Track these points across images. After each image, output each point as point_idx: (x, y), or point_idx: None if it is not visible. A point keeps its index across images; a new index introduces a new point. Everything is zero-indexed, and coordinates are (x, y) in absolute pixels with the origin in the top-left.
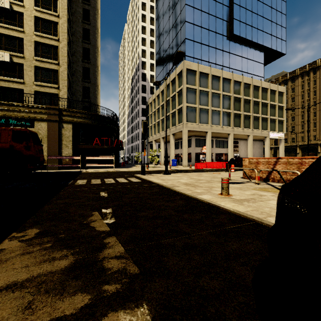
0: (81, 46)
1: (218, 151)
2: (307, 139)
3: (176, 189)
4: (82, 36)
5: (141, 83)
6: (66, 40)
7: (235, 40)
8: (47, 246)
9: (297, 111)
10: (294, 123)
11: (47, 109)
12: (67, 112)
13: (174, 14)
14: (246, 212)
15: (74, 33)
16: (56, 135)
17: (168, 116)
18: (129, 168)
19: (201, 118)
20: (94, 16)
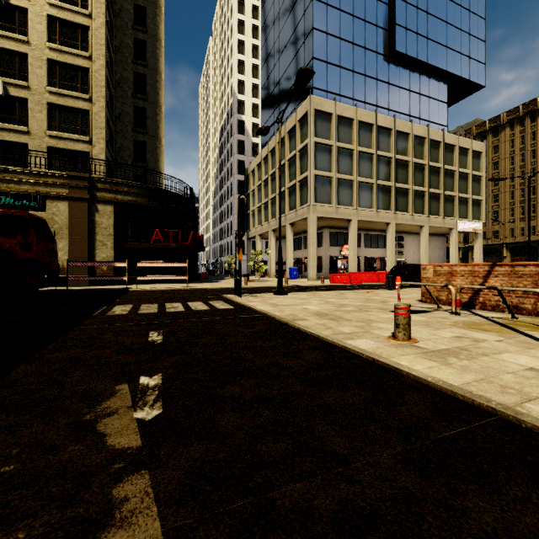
0: (130, 70)
1: (370, 253)
2: (520, 232)
3: (301, 326)
4: (132, 52)
5: (237, 137)
6: (104, 58)
7: (398, 62)
8: None
9: (503, 185)
10: (498, 205)
11: (69, 179)
12: (105, 184)
13: (294, 16)
14: (467, 388)
15: (119, 48)
16: (85, 224)
17: (283, 192)
18: (214, 283)
19: (340, 195)
20: (154, 18)
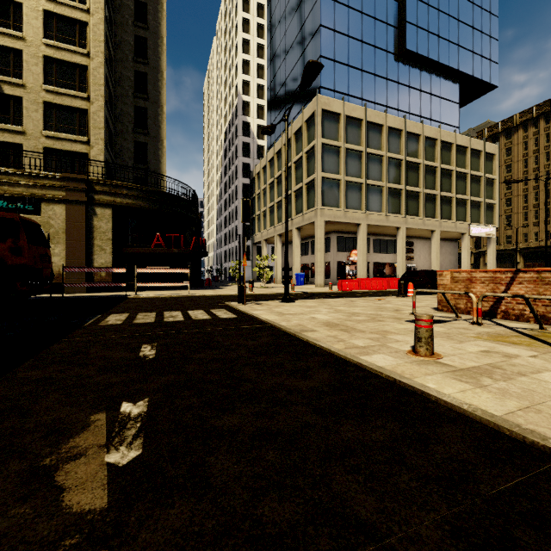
0: (131, 68)
1: (379, 258)
2: (533, 237)
3: (310, 339)
4: (133, 50)
5: (242, 140)
6: (102, 55)
7: (409, 61)
8: None
9: (516, 189)
10: (511, 209)
11: (66, 180)
12: (104, 186)
13: (300, 14)
14: (513, 420)
15: (119, 45)
16: (82, 228)
17: (290, 196)
18: (217, 290)
19: (348, 199)
20: (155, 14)
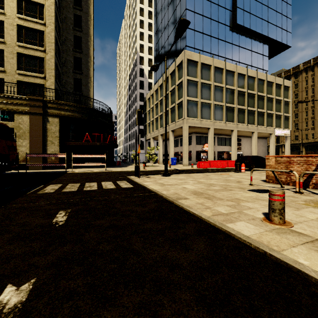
0: (71, 34)
1: (220, 149)
2: (311, 136)
3: (184, 206)
4: (73, 23)
5: (139, 79)
6: (53, 24)
7: (238, 31)
8: None
9: (301, 108)
10: (298, 120)
11: (30, 100)
12: (53, 104)
13: (174, 2)
14: None
15: (64, 20)
16: (40, 130)
17: (167, 111)
18: (123, 168)
19: (203, 113)
20: (86, 1)
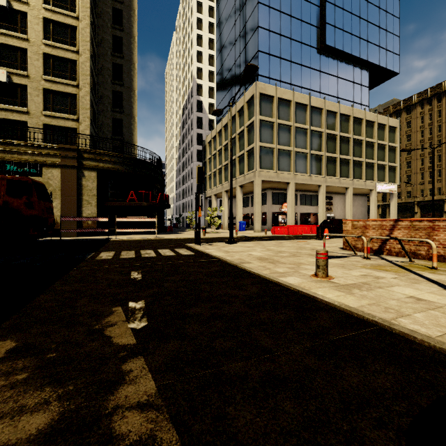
0: (110, 61)
1: (305, 210)
2: (428, 193)
3: (247, 268)
4: (111, 47)
5: (196, 115)
6: (88, 52)
7: (328, 54)
8: (18, 379)
9: (415, 154)
10: (410, 170)
11: (61, 150)
12: (90, 154)
13: (242, 16)
14: (361, 309)
15: (100, 43)
16: (74, 187)
17: (234, 160)
18: (178, 234)
19: (280, 163)
20: (129, 18)
